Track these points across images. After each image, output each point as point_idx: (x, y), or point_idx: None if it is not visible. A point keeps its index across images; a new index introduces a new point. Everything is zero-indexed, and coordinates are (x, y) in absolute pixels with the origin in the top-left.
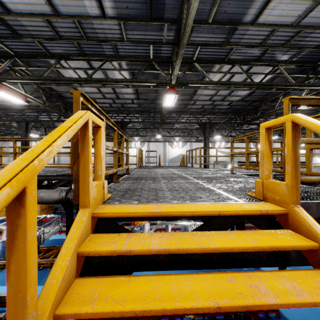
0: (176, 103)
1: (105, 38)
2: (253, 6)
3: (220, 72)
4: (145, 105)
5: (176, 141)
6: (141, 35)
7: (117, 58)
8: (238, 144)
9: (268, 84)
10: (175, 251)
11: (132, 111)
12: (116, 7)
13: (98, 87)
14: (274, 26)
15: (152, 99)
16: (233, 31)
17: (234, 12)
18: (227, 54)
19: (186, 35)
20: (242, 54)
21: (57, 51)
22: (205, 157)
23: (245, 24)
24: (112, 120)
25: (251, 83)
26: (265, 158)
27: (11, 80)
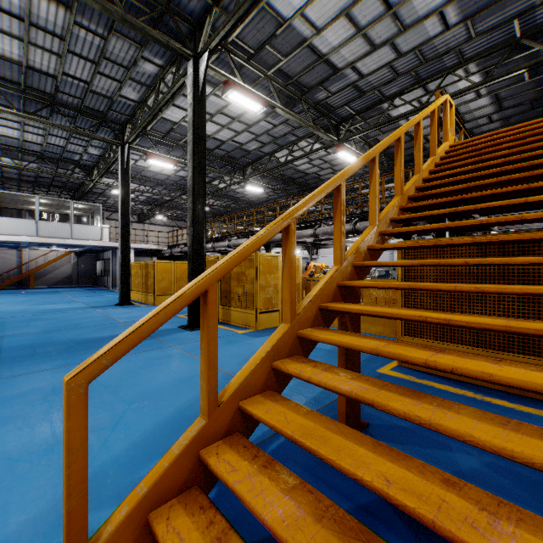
0: None
1: (446, 49)
2: None
3: None
4: (516, 117)
5: None
6: (497, 19)
7: (462, 64)
8: None
9: None
10: (497, 137)
11: None
12: (461, 12)
13: None
14: None
15: (530, 100)
16: None
17: None
18: None
19: None
20: None
21: (392, 91)
22: None
23: None
24: None
25: None
26: None
27: (352, 138)
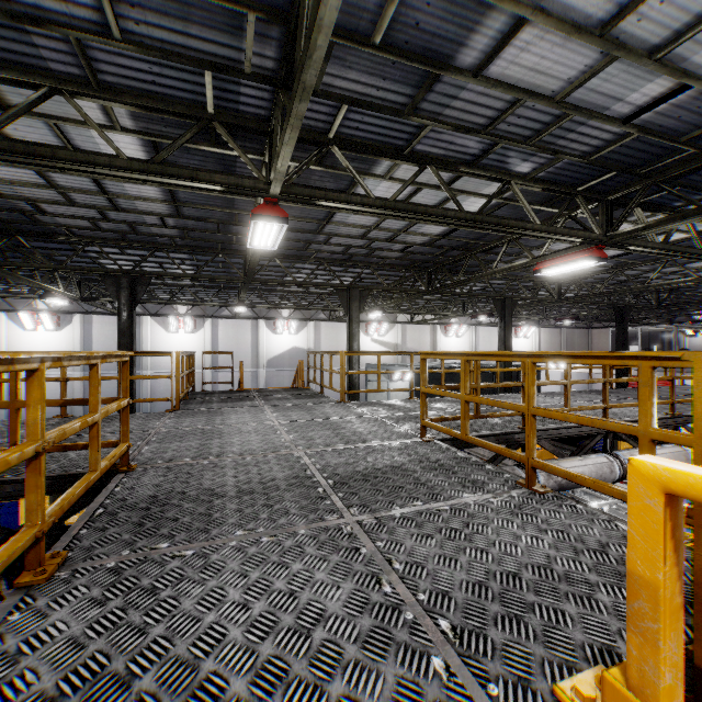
0: (284, 236)
1: (36, 10)
2: (483, 28)
3: (390, 179)
4: (200, 233)
5: (283, 319)
6: (173, 34)
7: (94, 89)
8: (413, 327)
9: (492, 221)
10: None
11: (163, 245)
12: None
13: (40, 170)
14: (520, 91)
15: (219, 220)
16: (430, 83)
17: (439, 32)
18: (411, 139)
19: (315, 60)
20: (442, 144)
21: None
22: (350, 365)
23: (460, 70)
24: (105, 261)
25: (459, 214)
26: (663, 618)
27: None
